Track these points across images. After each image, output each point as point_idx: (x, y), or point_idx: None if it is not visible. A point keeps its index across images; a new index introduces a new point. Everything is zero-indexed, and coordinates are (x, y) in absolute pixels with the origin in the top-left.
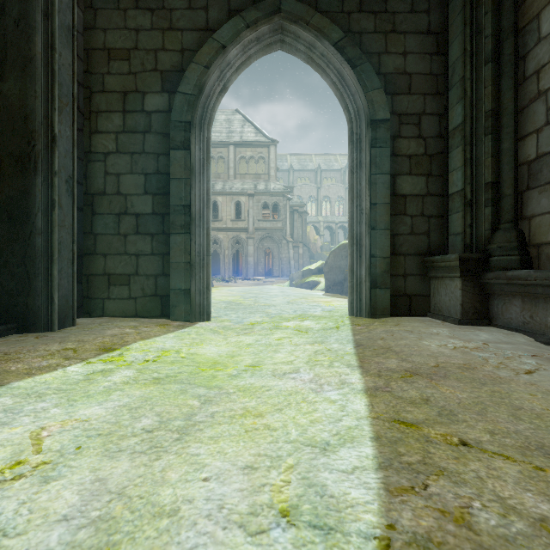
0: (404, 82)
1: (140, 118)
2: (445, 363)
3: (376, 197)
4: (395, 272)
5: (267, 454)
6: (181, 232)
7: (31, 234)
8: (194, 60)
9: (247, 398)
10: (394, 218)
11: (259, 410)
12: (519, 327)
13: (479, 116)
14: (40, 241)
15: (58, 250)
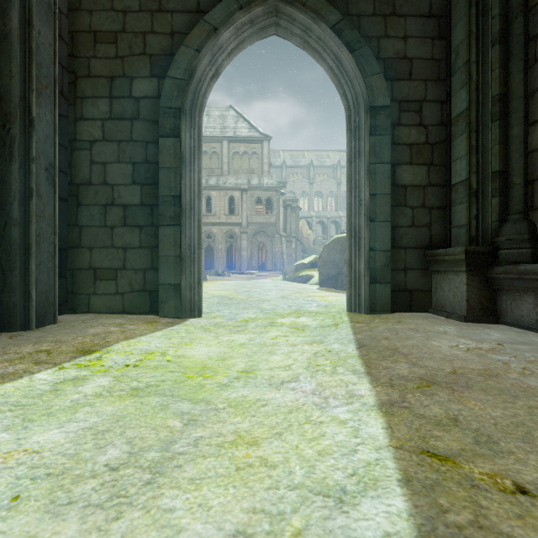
0: (404, 68)
1: (128, 104)
2: (463, 369)
3: (376, 187)
4: (395, 266)
5: (265, 509)
6: (171, 224)
7: (6, 225)
8: (184, 43)
9: (239, 416)
10: (394, 210)
11: (253, 435)
12: (531, 325)
13: (486, 101)
14: (16, 232)
15: (37, 242)
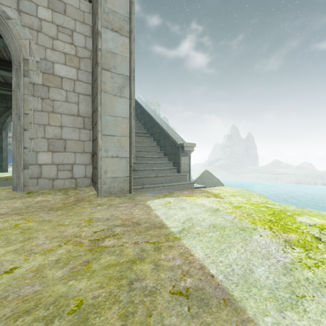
0: None
1: None
2: None
3: None
4: None
5: None
6: None
7: None
8: (3, 115)
9: None
10: None
11: None
12: None
13: None
14: None
15: None
